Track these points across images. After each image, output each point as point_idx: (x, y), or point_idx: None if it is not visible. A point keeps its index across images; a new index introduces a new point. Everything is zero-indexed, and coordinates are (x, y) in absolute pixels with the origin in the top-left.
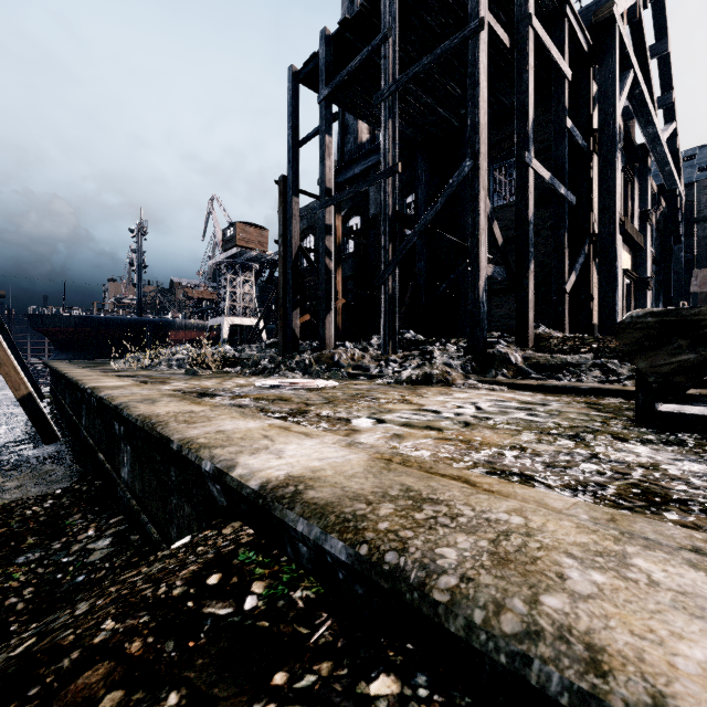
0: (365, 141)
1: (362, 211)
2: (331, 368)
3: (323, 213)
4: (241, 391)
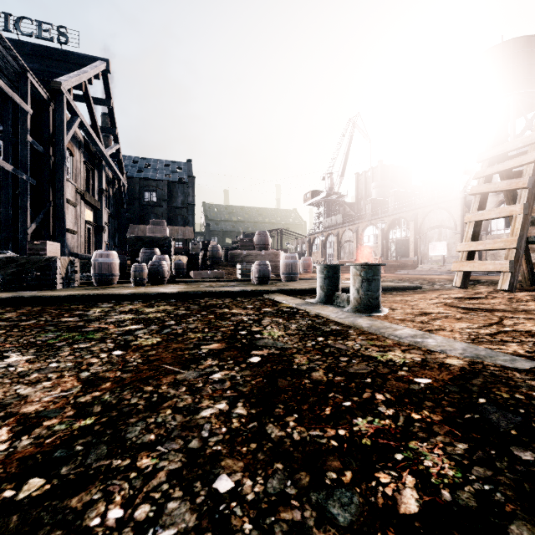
0: None
1: None
2: None
3: None
4: None
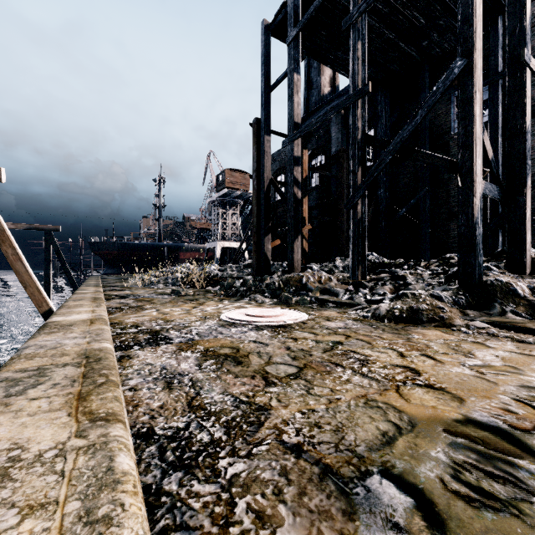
0: (326, 94)
1: (325, 150)
2: (299, 292)
3: (291, 146)
4: (198, 331)
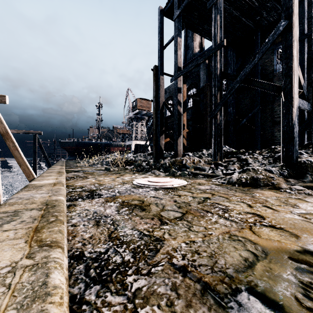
0: (197, 52)
1: (196, 85)
2: (181, 168)
3: (176, 81)
4: (118, 190)
